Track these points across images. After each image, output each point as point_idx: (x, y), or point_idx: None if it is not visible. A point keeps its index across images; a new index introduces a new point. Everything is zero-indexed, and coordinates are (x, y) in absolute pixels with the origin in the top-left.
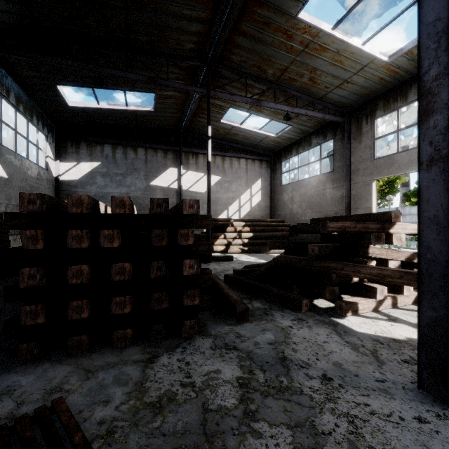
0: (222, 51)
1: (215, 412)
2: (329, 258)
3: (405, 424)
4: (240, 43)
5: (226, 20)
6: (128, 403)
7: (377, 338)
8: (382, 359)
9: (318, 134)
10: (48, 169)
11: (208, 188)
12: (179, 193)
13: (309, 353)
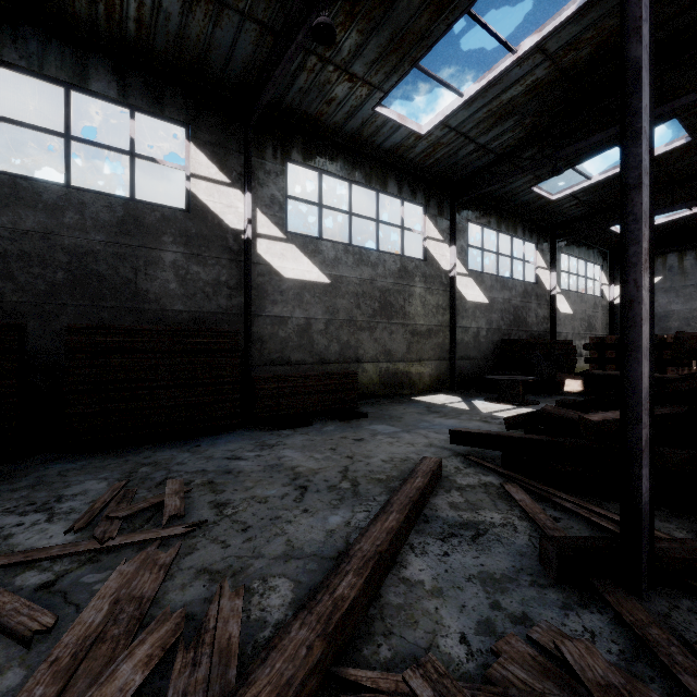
0: None
1: None
2: None
3: None
4: None
5: None
6: None
7: None
8: None
9: None
10: (602, 296)
11: None
12: None
13: None
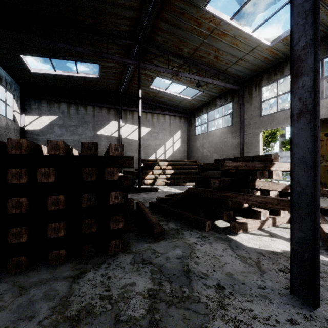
0: (149, 33)
1: (124, 323)
2: (227, 189)
3: (280, 327)
4: (163, 28)
5: (152, 9)
6: (51, 318)
7: (260, 251)
8: (263, 269)
9: (221, 98)
10: (15, 121)
11: (139, 136)
12: (119, 140)
13: (208, 265)
